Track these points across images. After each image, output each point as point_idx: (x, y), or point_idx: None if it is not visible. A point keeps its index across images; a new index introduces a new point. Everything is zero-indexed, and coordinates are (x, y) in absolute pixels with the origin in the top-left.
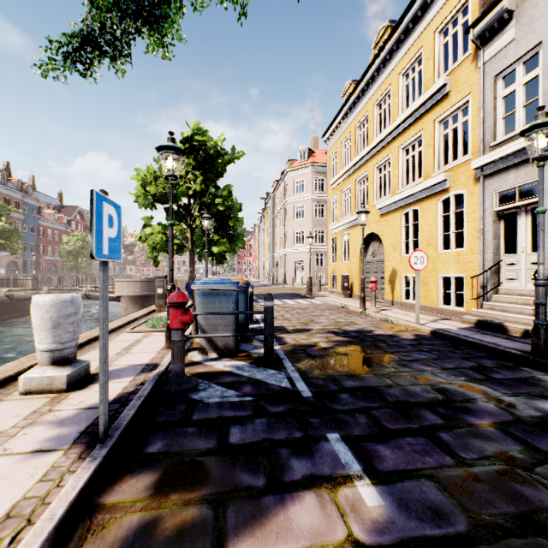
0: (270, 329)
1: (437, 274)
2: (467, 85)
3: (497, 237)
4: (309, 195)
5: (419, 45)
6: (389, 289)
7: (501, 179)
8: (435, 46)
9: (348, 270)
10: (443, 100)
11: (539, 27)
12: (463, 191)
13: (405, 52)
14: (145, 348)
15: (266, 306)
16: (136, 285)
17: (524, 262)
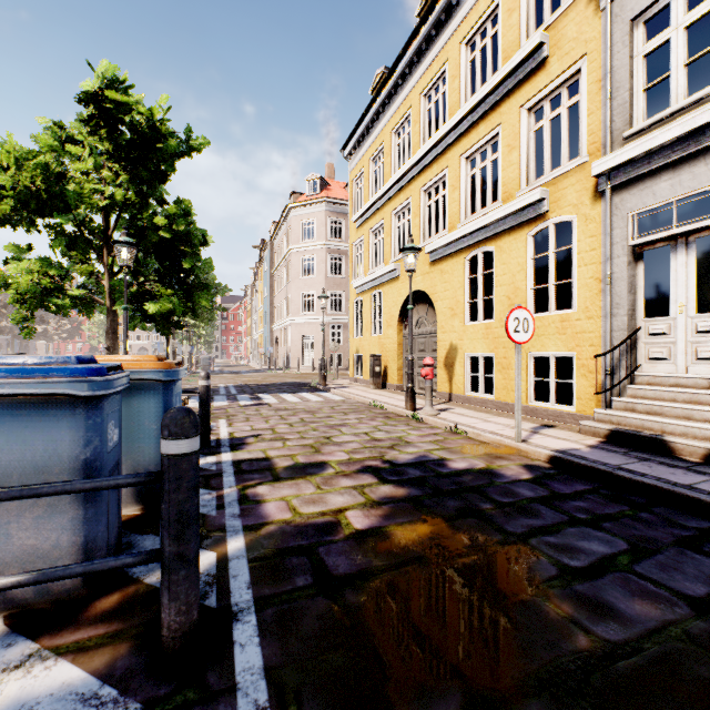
0: (181, 538)
1: (525, 352)
2: (579, 42)
3: (632, 290)
4: (322, 243)
5: None
6: (444, 376)
7: (644, 191)
8: None
9: (381, 347)
10: (536, 73)
11: None
12: (572, 216)
13: (471, 6)
14: None
15: (168, 458)
16: None
17: (684, 330)
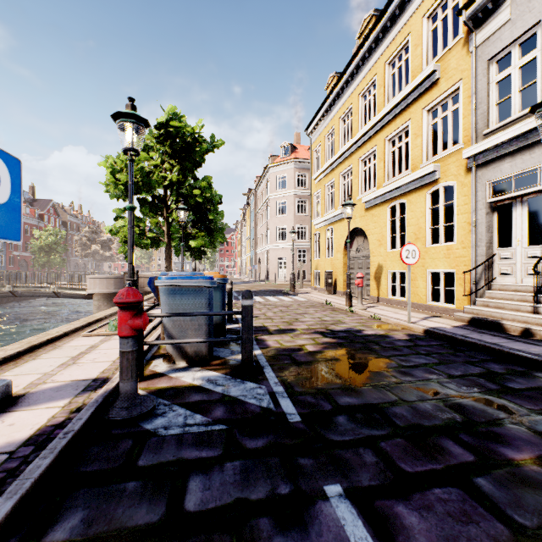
0: (248, 332)
1: (425, 269)
2: (457, 71)
3: (490, 230)
4: (292, 191)
5: (407, 32)
6: (374, 286)
7: (495, 168)
8: (423, 32)
9: (332, 266)
10: (431, 88)
11: (537, 6)
12: (454, 182)
13: (391, 40)
14: (100, 356)
15: (244, 306)
16: (109, 282)
17: (520, 256)
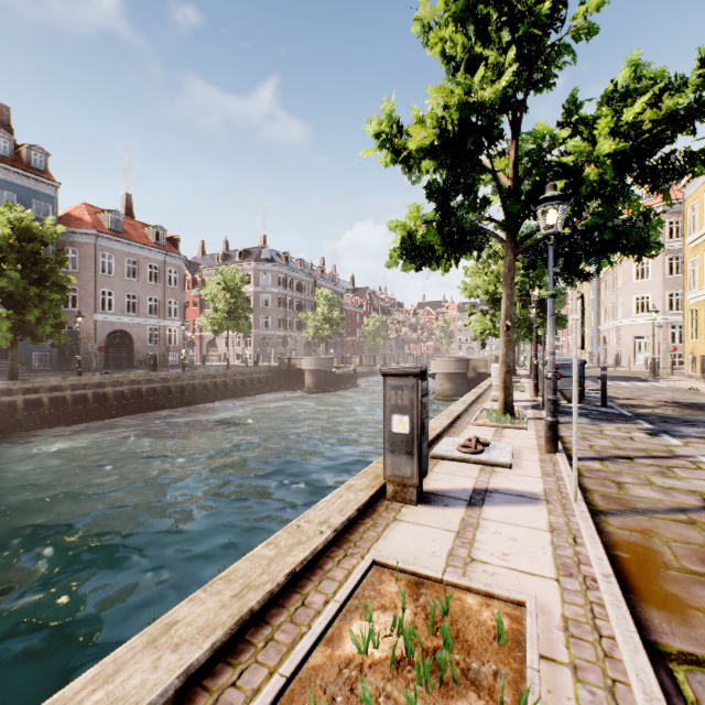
0: (604, 387)
1: None
2: None
3: None
4: None
5: None
6: None
7: None
8: None
9: None
10: None
11: None
12: None
13: None
14: (520, 396)
15: (602, 374)
16: (450, 364)
17: None
